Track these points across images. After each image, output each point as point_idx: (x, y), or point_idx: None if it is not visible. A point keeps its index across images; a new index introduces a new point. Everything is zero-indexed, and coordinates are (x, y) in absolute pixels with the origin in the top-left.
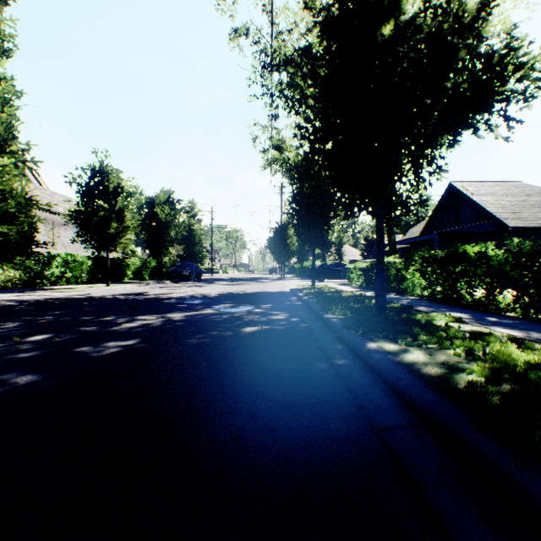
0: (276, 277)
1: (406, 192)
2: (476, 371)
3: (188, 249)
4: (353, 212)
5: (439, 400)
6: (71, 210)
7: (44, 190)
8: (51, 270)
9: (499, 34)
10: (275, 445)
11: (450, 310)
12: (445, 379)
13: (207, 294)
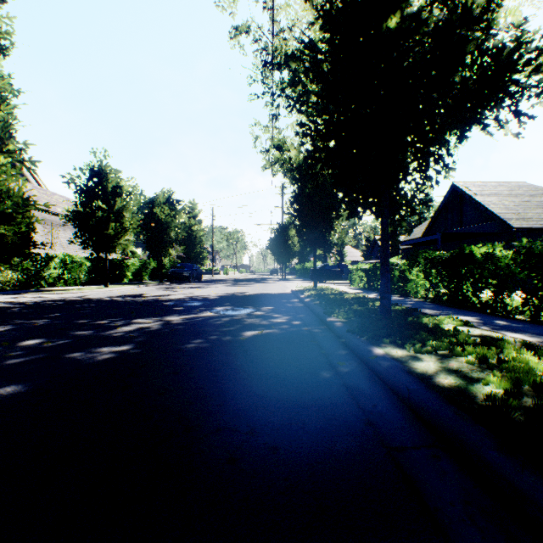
0: (277, 278)
1: (410, 191)
2: (493, 382)
3: (189, 250)
4: (357, 212)
5: (456, 416)
6: (69, 211)
7: (42, 190)
8: (49, 271)
9: (508, 27)
10: (277, 469)
11: (456, 313)
12: (461, 390)
13: (207, 296)
